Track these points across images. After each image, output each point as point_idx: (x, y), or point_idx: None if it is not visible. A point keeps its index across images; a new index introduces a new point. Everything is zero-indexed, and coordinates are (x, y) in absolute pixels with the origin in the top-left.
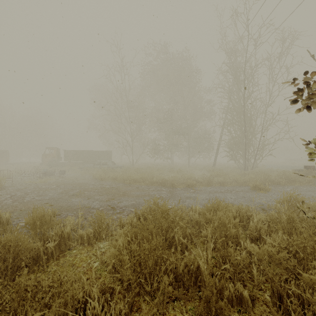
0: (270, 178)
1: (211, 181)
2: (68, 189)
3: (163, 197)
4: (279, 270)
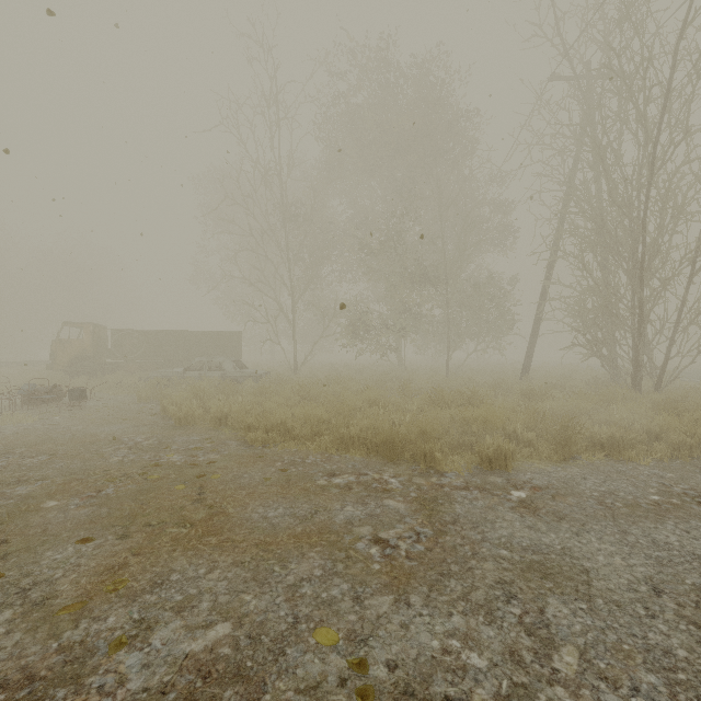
0: None
1: (572, 440)
2: (10, 475)
3: (397, 558)
4: None
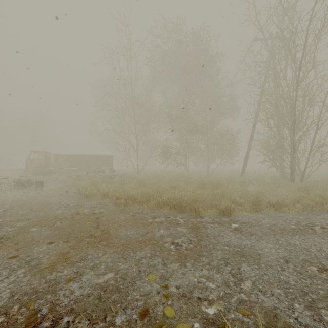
0: None
1: (260, 203)
2: (14, 218)
3: (181, 249)
4: None
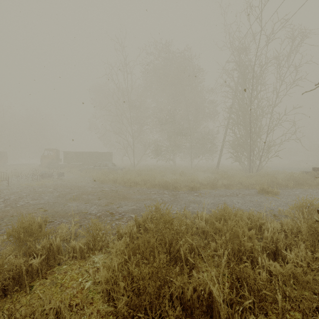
0: (277, 181)
1: (216, 184)
2: (66, 192)
3: (165, 201)
4: (308, 296)
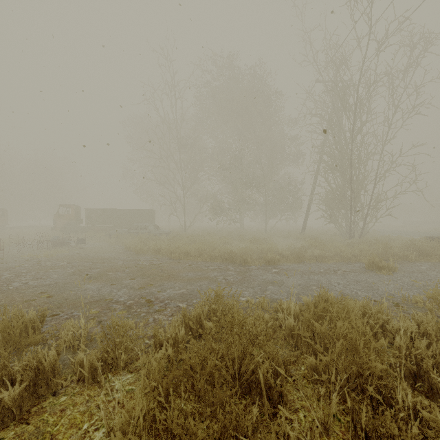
0: (392, 250)
1: (303, 255)
2: (85, 267)
3: (230, 281)
4: None
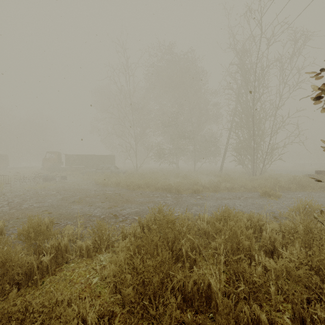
0: (280, 184)
1: (218, 187)
2: (69, 195)
3: (168, 204)
4: (299, 289)
